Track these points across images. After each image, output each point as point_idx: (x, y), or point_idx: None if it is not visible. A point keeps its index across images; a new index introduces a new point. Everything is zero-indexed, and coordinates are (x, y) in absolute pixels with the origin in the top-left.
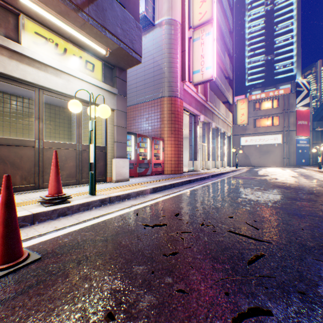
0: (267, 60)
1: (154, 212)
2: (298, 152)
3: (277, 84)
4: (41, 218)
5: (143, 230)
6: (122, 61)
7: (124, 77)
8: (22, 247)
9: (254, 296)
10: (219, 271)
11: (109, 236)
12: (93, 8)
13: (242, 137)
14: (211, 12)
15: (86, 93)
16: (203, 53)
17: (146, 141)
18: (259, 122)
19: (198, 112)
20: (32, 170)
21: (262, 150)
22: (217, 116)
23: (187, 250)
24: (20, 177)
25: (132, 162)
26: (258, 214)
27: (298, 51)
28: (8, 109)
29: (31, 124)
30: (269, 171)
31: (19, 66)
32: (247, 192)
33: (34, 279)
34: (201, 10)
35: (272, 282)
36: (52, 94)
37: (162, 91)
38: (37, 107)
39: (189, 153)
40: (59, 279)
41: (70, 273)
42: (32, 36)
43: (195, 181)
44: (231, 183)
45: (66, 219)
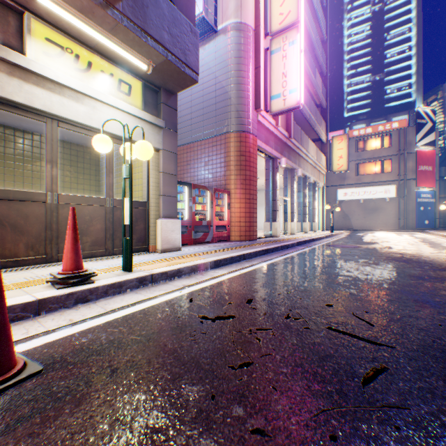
0: (375, 81)
1: (215, 297)
2: (418, 210)
3: (389, 115)
4: (50, 306)
5: (199, 325)
6: (170, 81)
7: (173, 103)
8: (14, 354)
9: (379, 443)
10: (318, 397)
11: (149, 335)
12: (128, 3)
13: (339, 188)
14: (297, 12)
15: (119, 126)
16: (285, 70)
17: (204, 194)
18: (364, 168)
19: (278, 154)
20: (41, 236)
21: (368, 207)
22: (305, 160)
23: (266, 359)
24: (25, 245)
25: (185, 224)
26: (370, 300)
27: (418, 68)
28: (12, 150)
29: (43, 170)
30: (378, 236)
31: (23, 86)
32: (350, 267)
33: (28, 407)
34: (283, 9)
35: (405, 417)
36: (71, 127)
37: (227, 123)
38: (49, 146)
39: (264, 211)
40: (66, 407)
41: (84, 397)
42: (42, 44)
43: (274, 251)
44: (326, 254)
45: (87, 307)
